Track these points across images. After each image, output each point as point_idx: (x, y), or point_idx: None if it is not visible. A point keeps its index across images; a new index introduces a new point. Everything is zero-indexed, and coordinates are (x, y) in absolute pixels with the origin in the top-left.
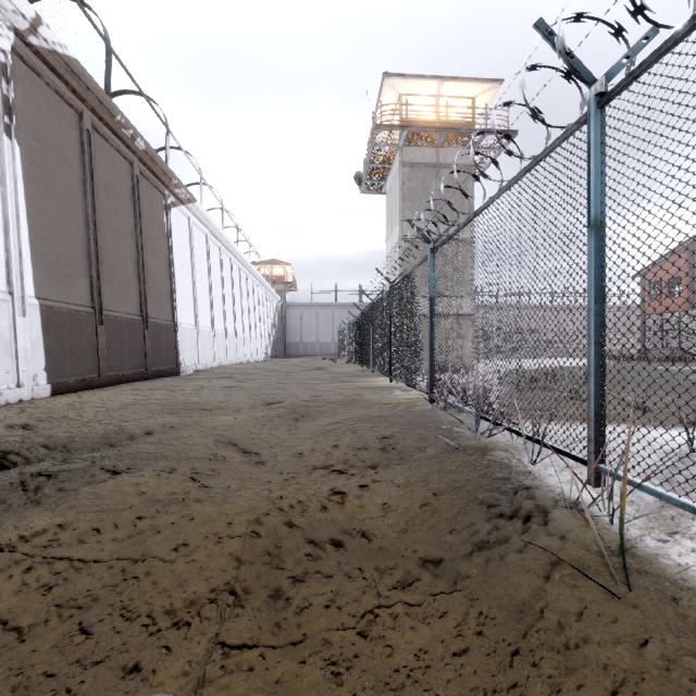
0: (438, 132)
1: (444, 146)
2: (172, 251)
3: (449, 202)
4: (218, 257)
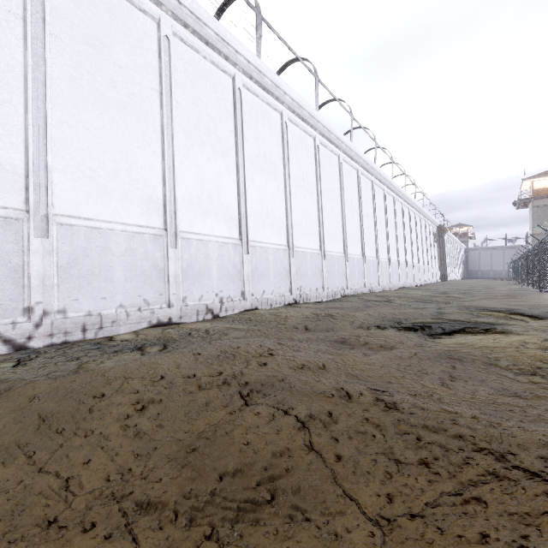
0: None
1: None
2: (445, 249)
3: None
4: (449, 243)
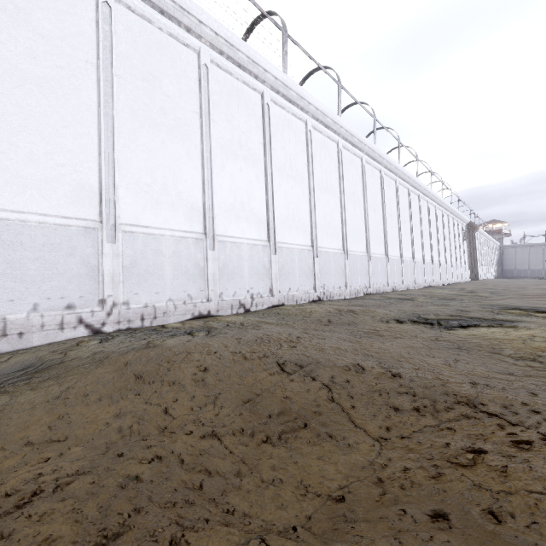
0: None
1: None
2: (476, 247)
3: None
4: (481, 240)
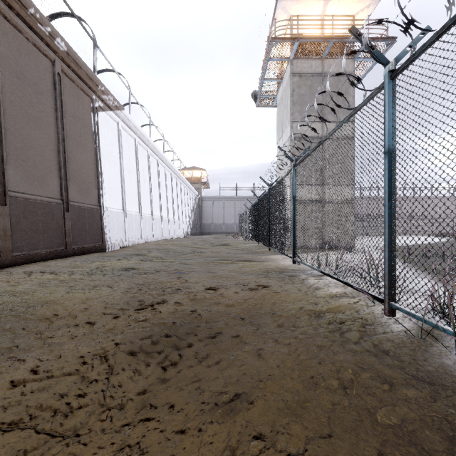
0: (325, 42)
1: (328, 57)
2: (99, 147)
3: None
4: (146, 158)
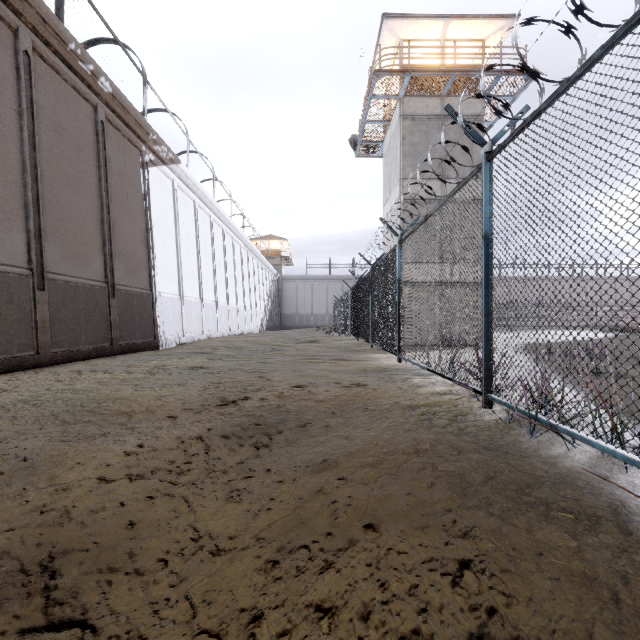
0: (445, 75)
1: (450, 95)
2: (150, 213)
3: (523, 67)
4: (208, 225)
